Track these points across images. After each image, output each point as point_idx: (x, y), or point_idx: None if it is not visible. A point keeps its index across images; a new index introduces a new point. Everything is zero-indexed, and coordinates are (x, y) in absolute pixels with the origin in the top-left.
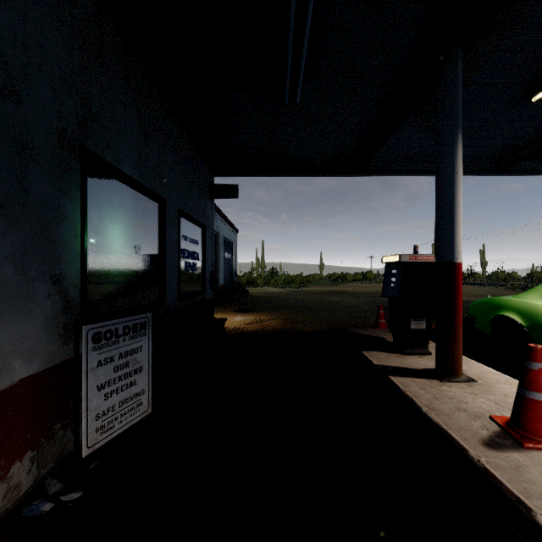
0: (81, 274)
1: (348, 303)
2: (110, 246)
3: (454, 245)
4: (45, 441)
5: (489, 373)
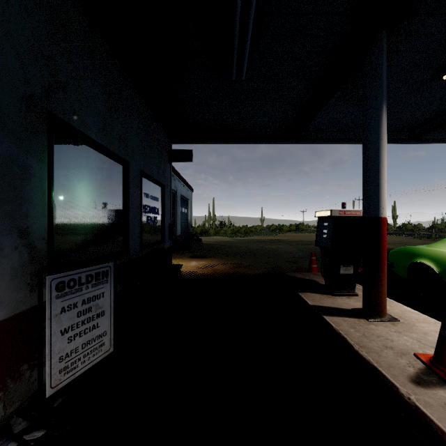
0: (48, 228)
1: (285, 250)
2: (77, 202)
3: (379, 201)
4: (11, 382)
5: (408, 312)
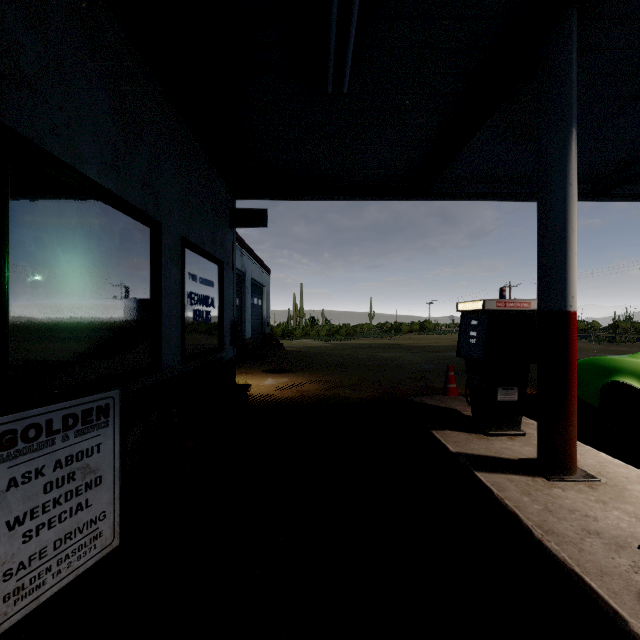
0: None
1: (405, 360)
2: (61, 285)
3: (567, 286)
4: None
5: (610, 464)
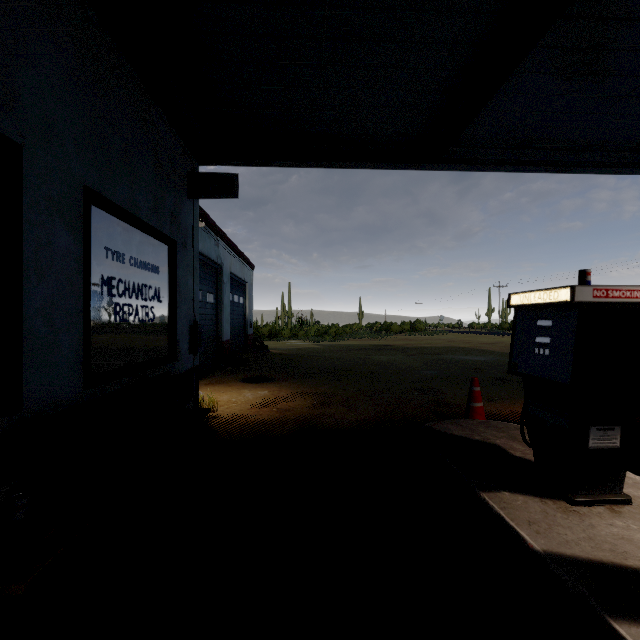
0: None
1: (404, 365)
2: None
3: None
4: None
5: None
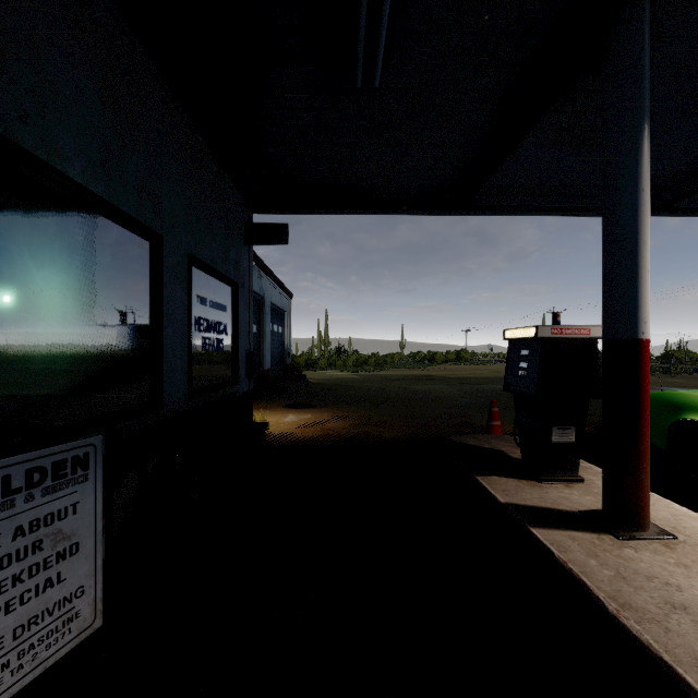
0: None
1: (441, 394)
2: (35, 307)
3: (638, 309)
4: None
5: (686, 517)
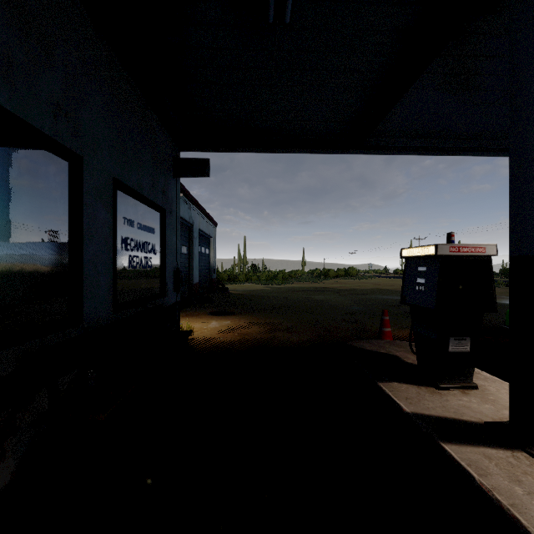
0: None
1: (336, 302)
2: None
3: None
4: None
5: None
